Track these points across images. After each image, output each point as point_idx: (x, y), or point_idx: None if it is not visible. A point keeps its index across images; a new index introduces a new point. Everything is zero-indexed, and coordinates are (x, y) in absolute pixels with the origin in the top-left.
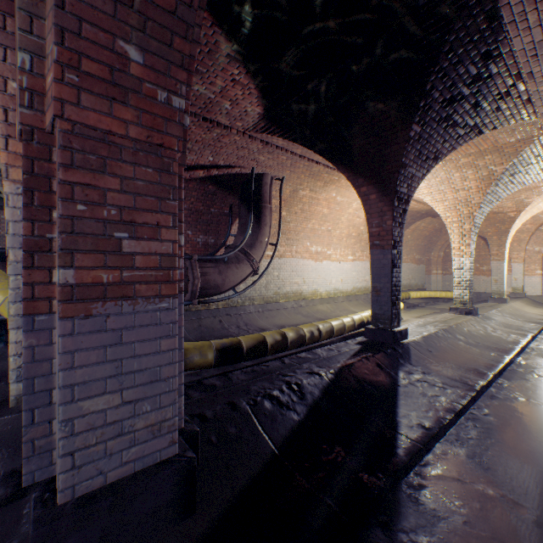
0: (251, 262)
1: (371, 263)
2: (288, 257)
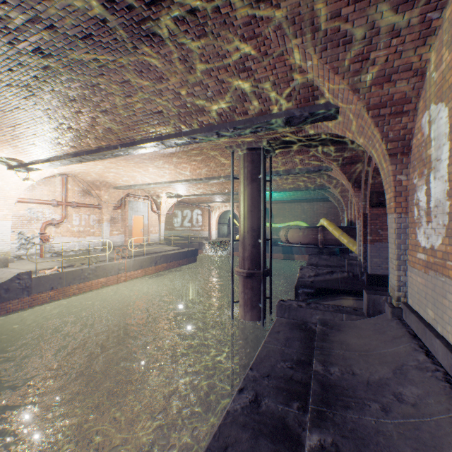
0: None
1: None
2: None
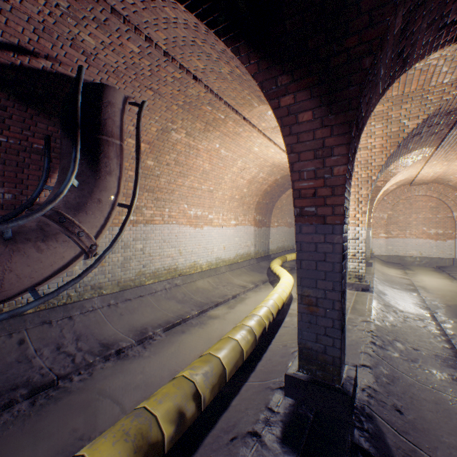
0: (75, 237)
1: (298, 249)
2: (159, 223)
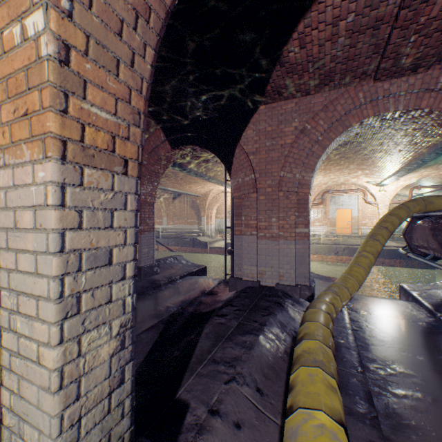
0: None
1: (137, 223)
2: None
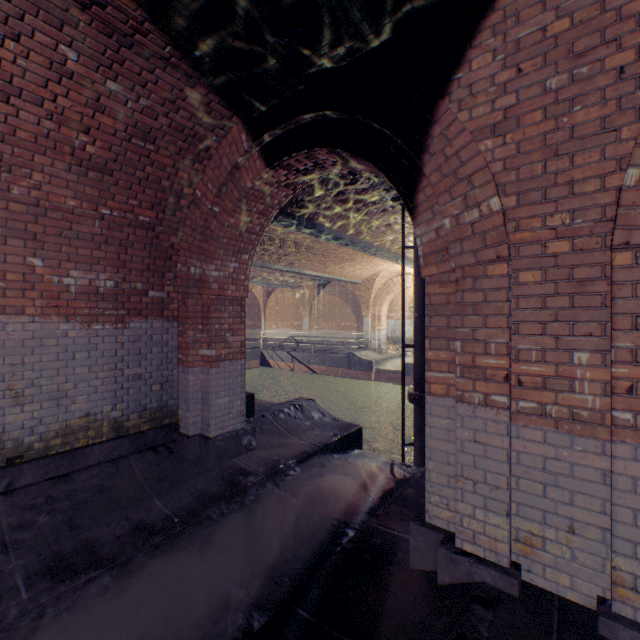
0: None
1: None
2: None
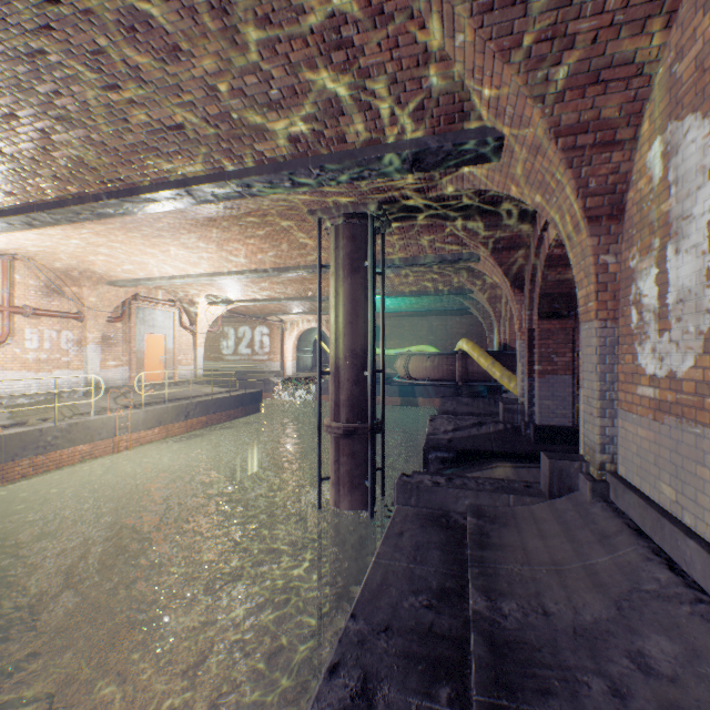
0: None
1: None
2: None
